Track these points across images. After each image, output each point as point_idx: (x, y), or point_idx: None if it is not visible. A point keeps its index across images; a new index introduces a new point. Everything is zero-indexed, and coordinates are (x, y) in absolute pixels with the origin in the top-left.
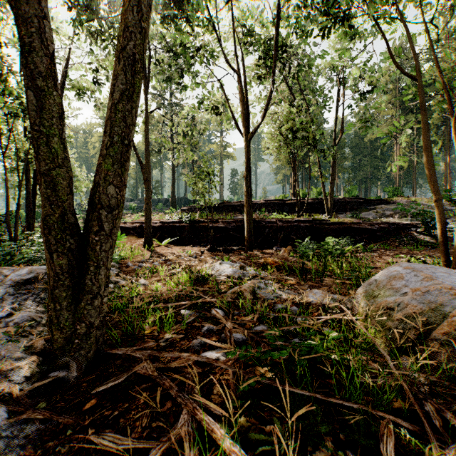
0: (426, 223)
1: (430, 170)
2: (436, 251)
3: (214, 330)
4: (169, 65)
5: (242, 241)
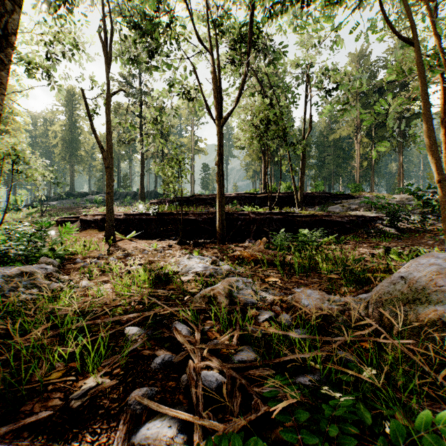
0: (391, 215)
1: (432, 146)
2: (403, 242)
3: (173, 363)
4: (134, 42)
5: (214, 234)
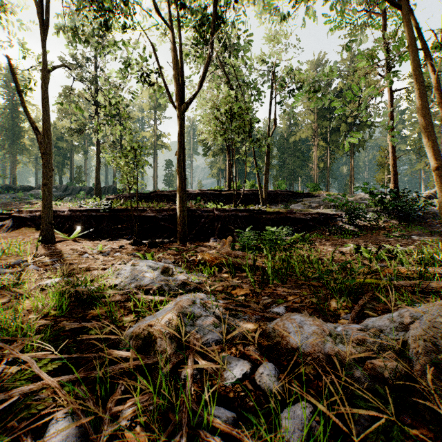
0: (351, 213)
1: (430, 126)
2: (362, 239)
3: None
4: (79, 7)
5: (175, 232)
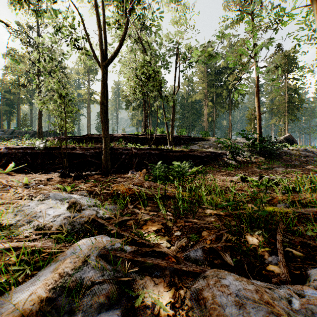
0: (233, 152)
1: None
2: (242, 170)
3: None
4: None
5: (100, 166)
